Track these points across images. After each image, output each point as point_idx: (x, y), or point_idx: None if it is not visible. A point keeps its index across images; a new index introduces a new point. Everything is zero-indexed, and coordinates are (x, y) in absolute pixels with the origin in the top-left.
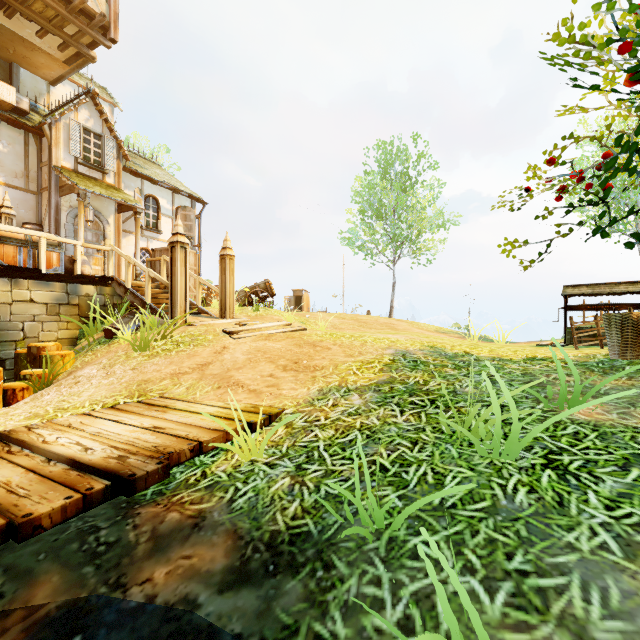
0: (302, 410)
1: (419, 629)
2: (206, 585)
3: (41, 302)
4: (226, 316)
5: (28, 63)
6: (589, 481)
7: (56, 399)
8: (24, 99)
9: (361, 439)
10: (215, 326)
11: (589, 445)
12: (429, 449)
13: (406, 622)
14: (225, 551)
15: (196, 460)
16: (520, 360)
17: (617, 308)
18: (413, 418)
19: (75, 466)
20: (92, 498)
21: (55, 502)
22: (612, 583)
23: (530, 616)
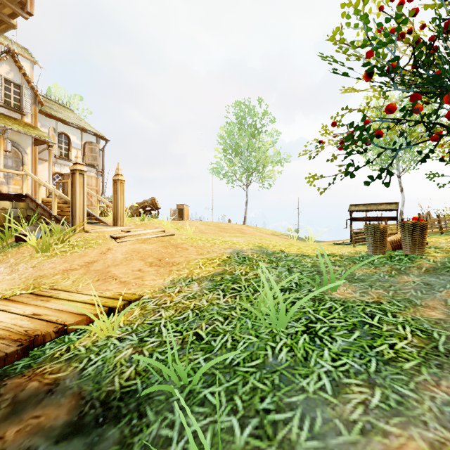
0: (156, 296)
1: None
2: (46, 438)
3: None
4: (117, 225)
5: None
6: (328, 341)
7: None
8: None
9: (191, 316)
10: (105, 233)
11: (335, 316)
12: (234, 322)
13: None
14: (68, 409)
15: (66, 338)
16: (314, 256)
17: (381, 220)
18: (231, 300)
19: None
20: None
21: None
22: (319, 414)
23: (262, 442)
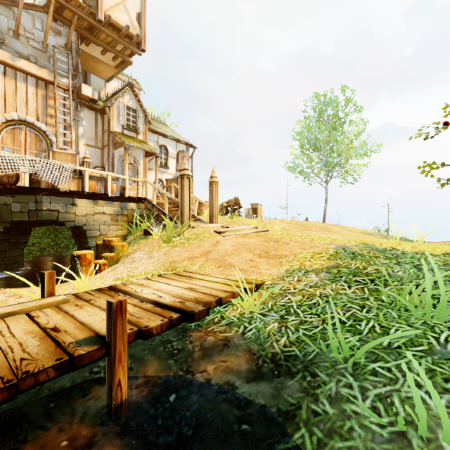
0: (277, 283)
1: (384, 414)
2: (238, 377)
3: (108, 213)
4: (213, 222)
5: (95, 71)
6: None
7: (125, 270)
8: (95, 93)
9: (322, 303)
10: (209, 228)
11: None
12: (374, 311)
13: (374, 410)
14: (246, 360)
15: (215, 309)
16: (440, 254)
17: None
18: (358, 291)
19: (157, 305)
20: (173, 322)
21: (157, 322)
22: None
23: None
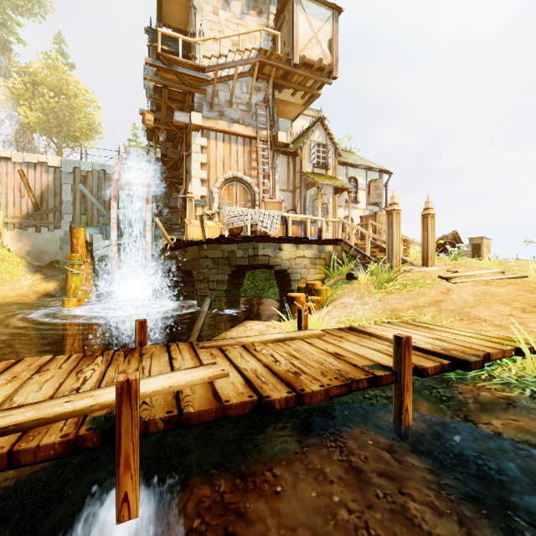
0: None
1: None
2: None
3: (307, 257)
4: (428, 265)
5: (283, 114)
6: None
7: (341, 315)
8: (288, 137)
9: None
10: (429, 273)
11: None
12: None
13: None
14: None
15: None
16: None
17: None
18: None
19: (416, 349)
20: (444, 367)
21: (429, 363)
22: None
23: None
